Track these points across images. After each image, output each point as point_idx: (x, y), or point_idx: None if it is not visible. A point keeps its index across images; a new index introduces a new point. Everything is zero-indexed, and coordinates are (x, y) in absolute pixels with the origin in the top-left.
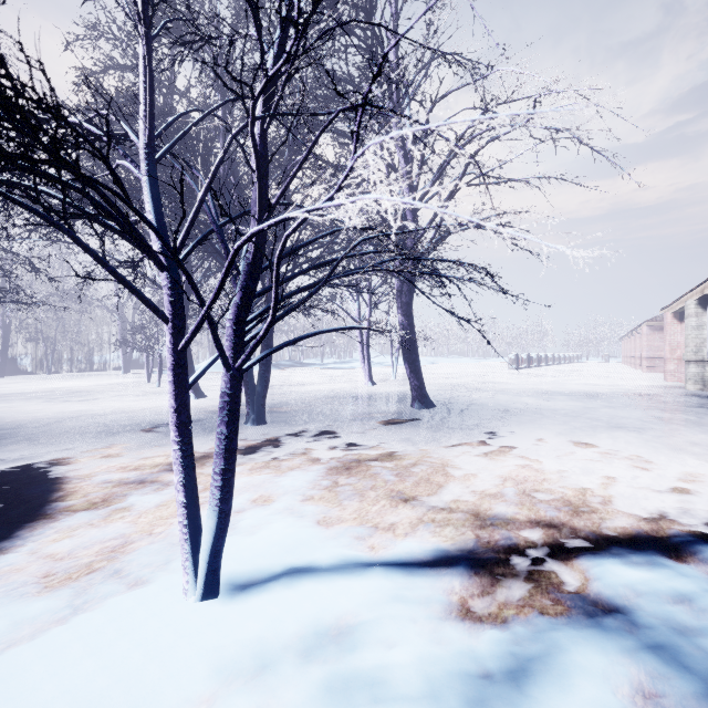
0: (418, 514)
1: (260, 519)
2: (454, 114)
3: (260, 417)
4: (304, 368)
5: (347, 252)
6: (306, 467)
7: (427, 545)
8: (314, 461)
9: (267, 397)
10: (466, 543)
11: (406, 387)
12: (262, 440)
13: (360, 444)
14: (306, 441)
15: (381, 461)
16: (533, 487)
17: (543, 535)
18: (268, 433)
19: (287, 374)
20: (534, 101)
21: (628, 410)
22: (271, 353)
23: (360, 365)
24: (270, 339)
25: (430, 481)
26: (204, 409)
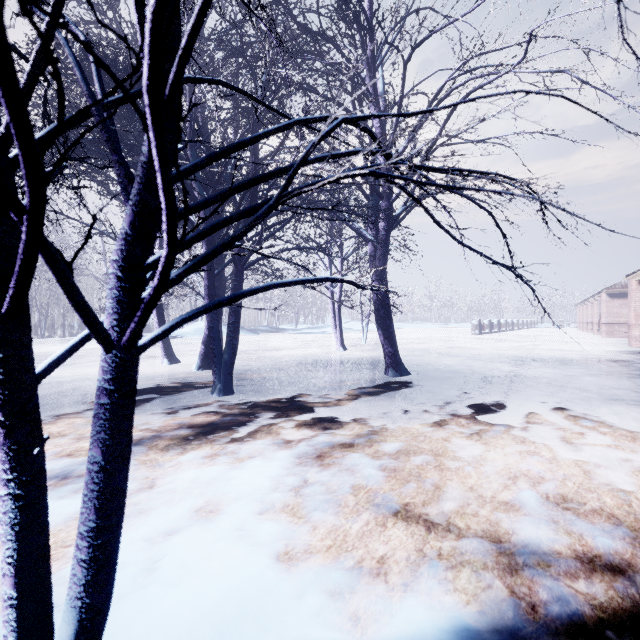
0: (416, 541)
1: (195, 552)
2: (428, 76)
3: (227, 387)
4: (280, 333)
5: (317, 142)
6: (270, 455)
7: (442, 619)
8: (280, 446)
9: (240, 363)
10: (501, 613)
11: (377, 352)
12: (225, 415)
13: (333, 420)
14: (274, 417)
15: (358, 446)
16: (557, 490)
17: (611, 592)
18: (233, 405)
19: (263, 339)
20: (530, 34)
21: (612, 379)
22: (190, 319)
23: (331, 330)
24: (238, 304)
25: (422, 479)
26: (174, 376)
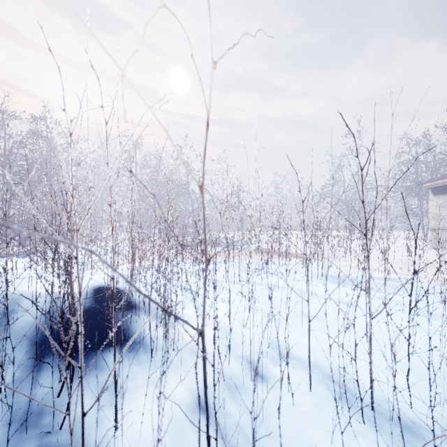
0: None
1: None
2: None
3: None
4: None
5: None
6: None
7: None
8: None
9: None
10: None
11: None
12: None
13: None
14: None
15: None
16: None
17: None
18: None
19: None
20: None
21: None
22: None
23: None
24: None
25: None
26: None
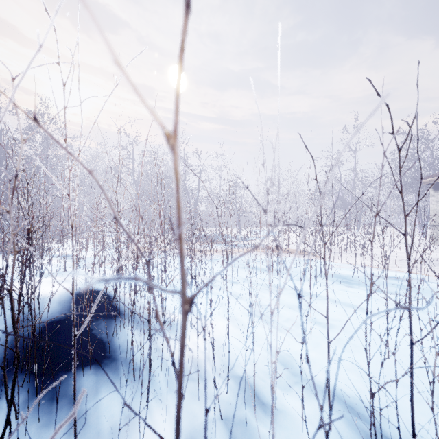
0: None
1: None
2: None
3: None
4: None
5: None
6: None
7: None
8: None
9: None
10: None
11: None
12: None
13: None
14: None
15: None
16: None
17: None
18: None
19: None
20: None
21: None
22: None
23: None
24: None
25: None
26: None
